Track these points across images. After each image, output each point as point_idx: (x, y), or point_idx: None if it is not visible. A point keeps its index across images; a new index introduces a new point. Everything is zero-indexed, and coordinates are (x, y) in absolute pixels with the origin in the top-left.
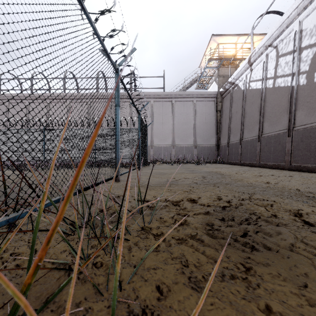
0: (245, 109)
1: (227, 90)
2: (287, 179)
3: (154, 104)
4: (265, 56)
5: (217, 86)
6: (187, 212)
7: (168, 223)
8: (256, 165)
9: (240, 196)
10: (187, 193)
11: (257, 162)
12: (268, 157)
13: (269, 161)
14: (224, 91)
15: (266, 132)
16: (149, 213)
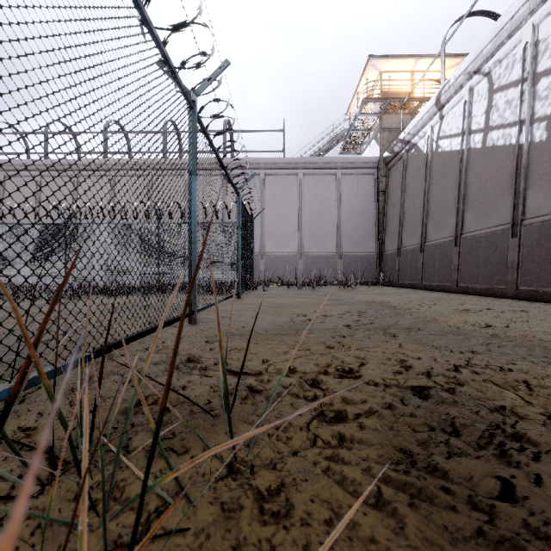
0: (429, 188)
1: (397, 154)
2: (522, 318)
3: (267, 179)
4: (468, 91)
5: (378, 148)
6: (340, 406)
7: (297, 445)
8: (451, 289)
9: (447, 360)
10: (335, 352)
11: (453, 283)
12: (474, 274)
13: (475, 282)
14: (391, 157)
15: (470, 229)
16: (251, 411)
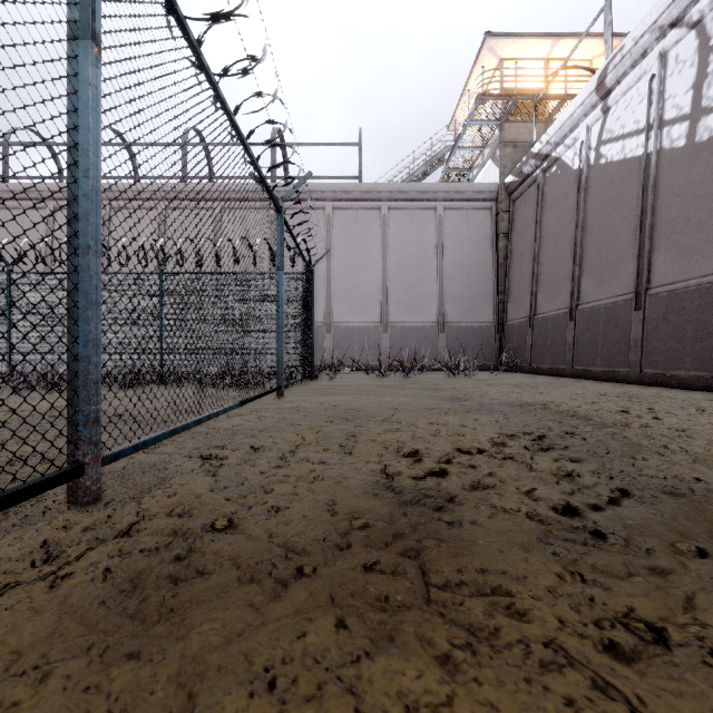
0: (585, 221)
1: (527, 177)
2: None
3: (335, 216)
4: (658, 59)
5: (497, 171)
6: None
7: None
8: (629, 378)
9: None
10: None
11: (633, 368)
12: (676, 354)
13: (678, 367)
14: (518, 182)
15: (665, 281)
16: None
